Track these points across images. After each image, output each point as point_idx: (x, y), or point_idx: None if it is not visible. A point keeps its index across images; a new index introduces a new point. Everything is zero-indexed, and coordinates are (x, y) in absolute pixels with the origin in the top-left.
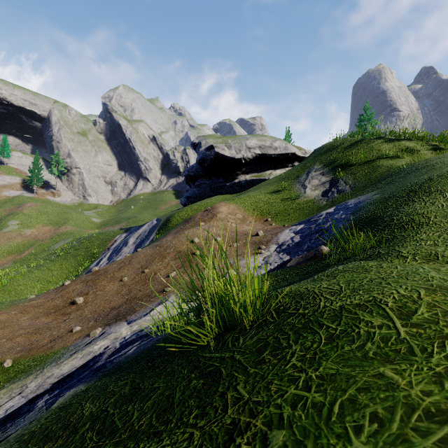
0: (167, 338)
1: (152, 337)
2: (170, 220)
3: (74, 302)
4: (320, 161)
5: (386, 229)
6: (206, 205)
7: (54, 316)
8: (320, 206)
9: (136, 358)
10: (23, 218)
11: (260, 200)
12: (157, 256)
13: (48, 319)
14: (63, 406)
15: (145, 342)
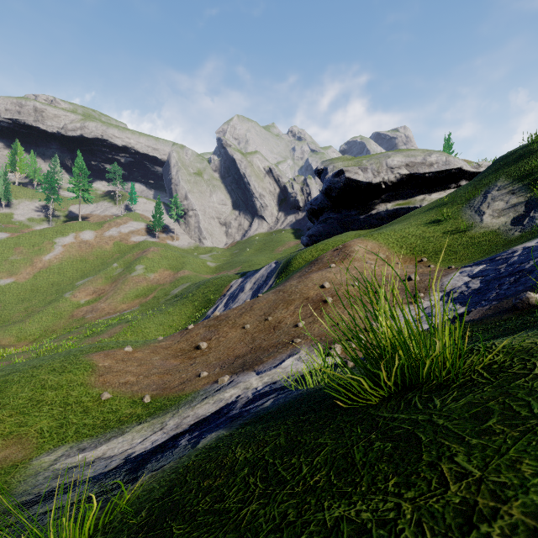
0: (312, 393)
1: (291, 391)
2: (291, 262)
3: (198, 347)
4: (506, 174)
5: None
6: (334, 244)
7: (182, 359)
8: (509, 239)
9: (279, 410)
10: (147, 263)
11: (409, 234)
12: (281, 302)
13: (176, 361)
14: (209, 447)
15: (283, 395)
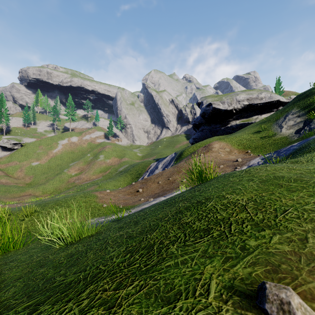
0: None
1: None
2: (182, 153)
3: (138, 191)
4: (297, 106)
5: (301, 153)
6: (205, 143)
7: (131, 195)
8: (291, 141)
9: None
10: (105, 154)
11: (243, 138)
12: (176, 172)
13: (129, 196)
14: None
15: None
